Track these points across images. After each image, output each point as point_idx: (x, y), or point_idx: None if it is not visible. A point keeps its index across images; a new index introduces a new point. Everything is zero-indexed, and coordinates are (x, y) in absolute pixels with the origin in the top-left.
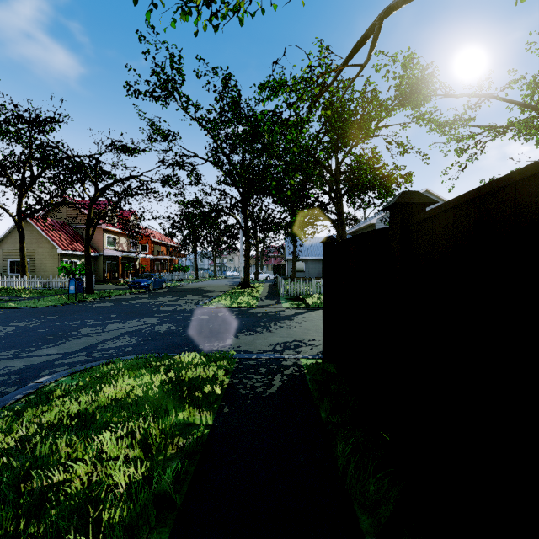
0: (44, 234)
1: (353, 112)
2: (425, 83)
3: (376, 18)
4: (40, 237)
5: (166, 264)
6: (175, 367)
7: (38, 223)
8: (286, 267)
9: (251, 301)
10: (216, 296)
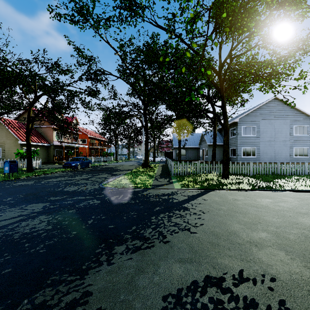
0: (10, 130)
1: None
2: None
3: None
4: (8, 132)
5: (98, 151)
6: None
7: (6, 123)
8: (173, 153)
9: (147, 181)
10: (121, 175)
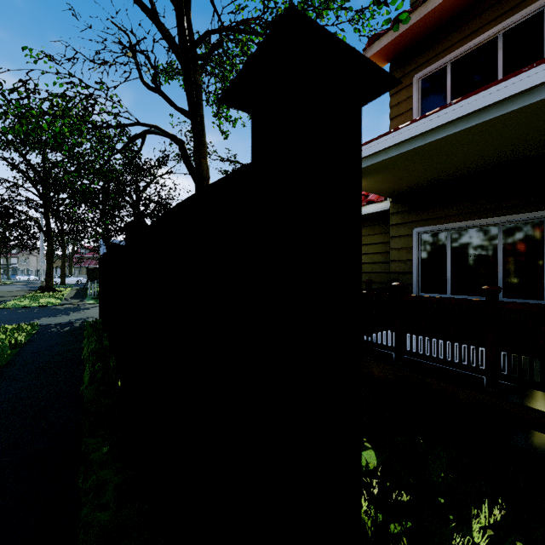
0: None
1: (144, 164)
2: None
3: (142, 131)
4: None
5: None
6: None
7: None
8: None
9: (54, 301)
10: (10, 300)
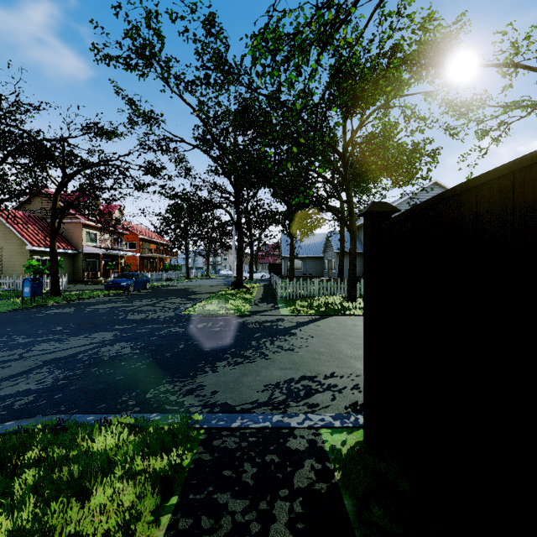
0: (11, 228)
1: (369, 69)
2: (450, 46)
3: None
4: (7, 231)
5: (156, 263)
6: (51, 484)
7: (5, 216)
8: (282, 266)
9: (242, 306)
10: (203, 299)
